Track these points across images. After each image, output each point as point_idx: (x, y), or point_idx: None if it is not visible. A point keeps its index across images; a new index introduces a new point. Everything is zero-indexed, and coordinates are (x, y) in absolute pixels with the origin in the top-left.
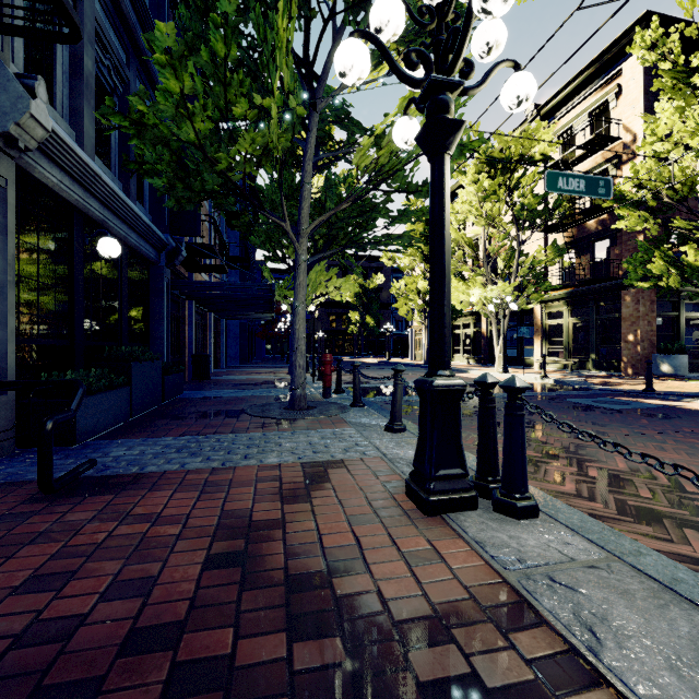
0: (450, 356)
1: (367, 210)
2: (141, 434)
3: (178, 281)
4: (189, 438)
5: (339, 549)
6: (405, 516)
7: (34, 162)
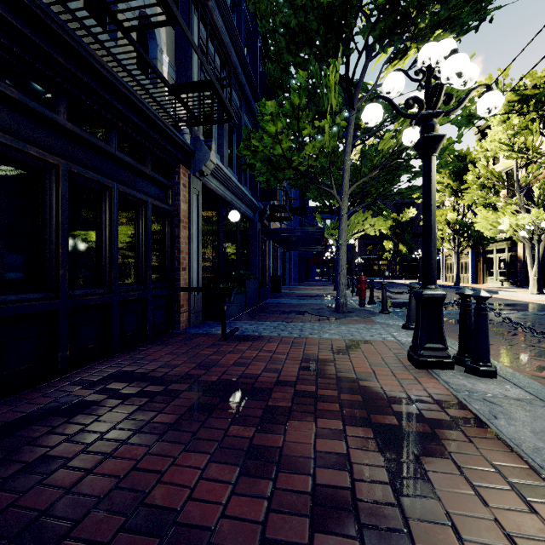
0: (435, 277)
1: (393, 169)
2: (253, 319)
3: (264, 229)
4: (278, 323)
5: (363, 374)
6: (404, 368)
7: (207, 179)
